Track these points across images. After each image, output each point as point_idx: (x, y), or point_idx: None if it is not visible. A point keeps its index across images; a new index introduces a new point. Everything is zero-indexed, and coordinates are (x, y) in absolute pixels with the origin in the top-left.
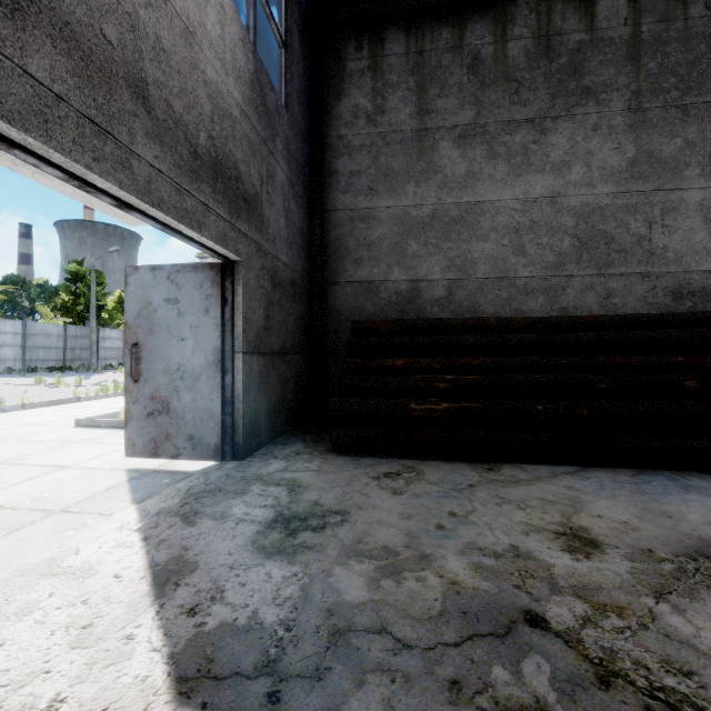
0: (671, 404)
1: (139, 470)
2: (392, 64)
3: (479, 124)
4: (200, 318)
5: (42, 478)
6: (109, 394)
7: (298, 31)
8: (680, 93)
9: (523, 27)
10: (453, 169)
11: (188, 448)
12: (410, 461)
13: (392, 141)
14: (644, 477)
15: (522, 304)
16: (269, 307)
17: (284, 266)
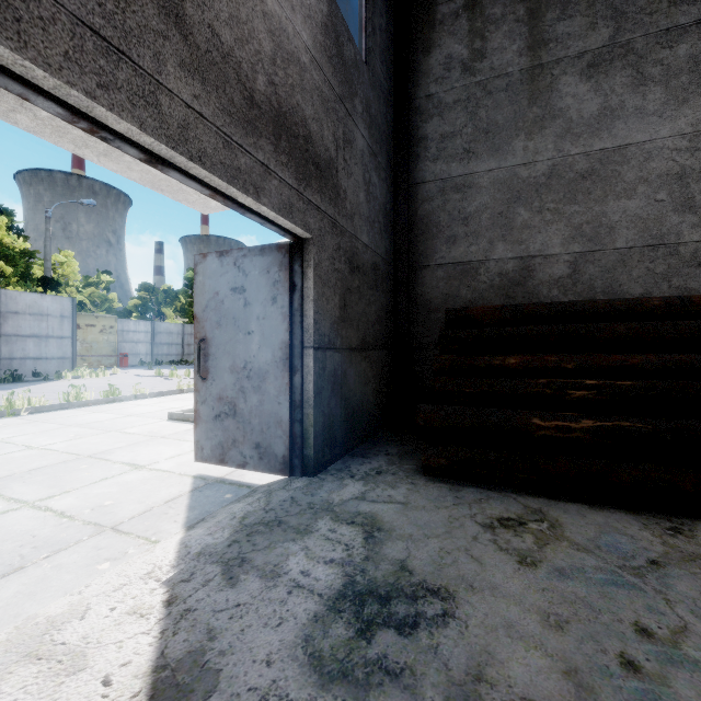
0: None
1: (205, 478)
2: None
3: (619, 44)
4: (267, 308)
5: (115, 479)
6: None
7: None
8: None
9: None
10: (580, 109)
11: (254, 457)
12: (534, 500)
13: (495, 89)
14: None
15: (690, 280)
16: (346, 294)
17: (365, 247)
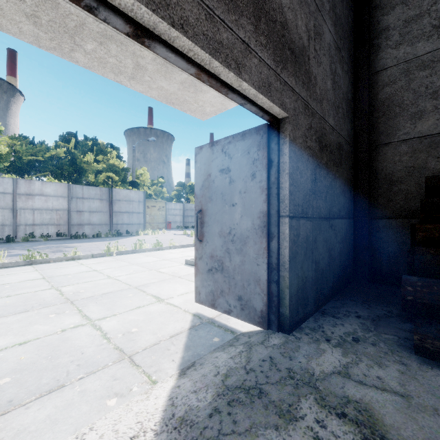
0: None
1: (201, 317)
2: None
3: None
4: (247, 183)
5: (144, 308)
6: None
7: None
8: None
9: None
10: None
11: (237, 307)
12: None
13: None
14: None
15: None
16: (316, 169)
17: (331, 129)
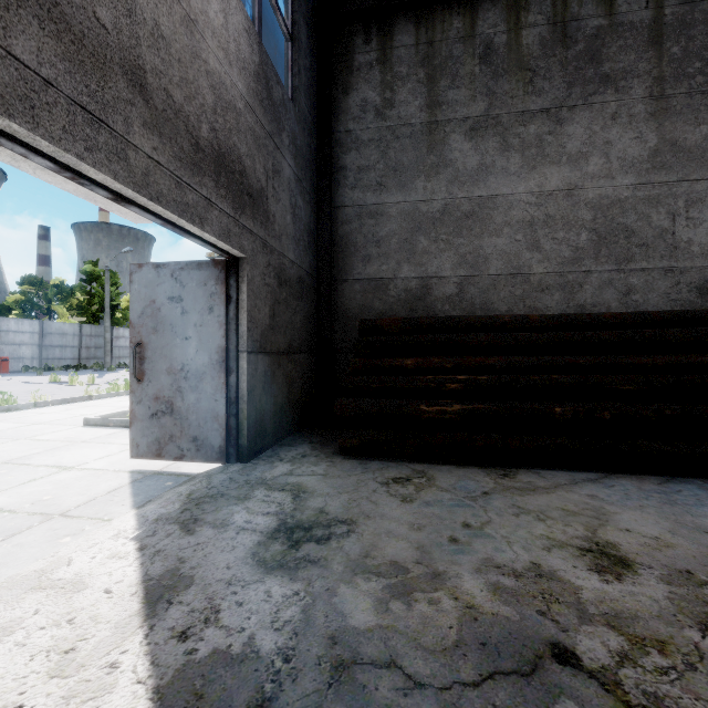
0: (701, 407)
1: (142, 472)
2: (401, 56)
3: (491, 116)
4: (204, 316)
5: (46, 479)
6: (120, 393)
7: (305, 24)
8: (706, 78)
9: (538, 13)
10: (465, 162)
11: (192, 449)
12: (420, 465)
13: (401, 135)
14: (673, 485)
15: (537, 302)
16: (275, 305)
17: (291, 263)
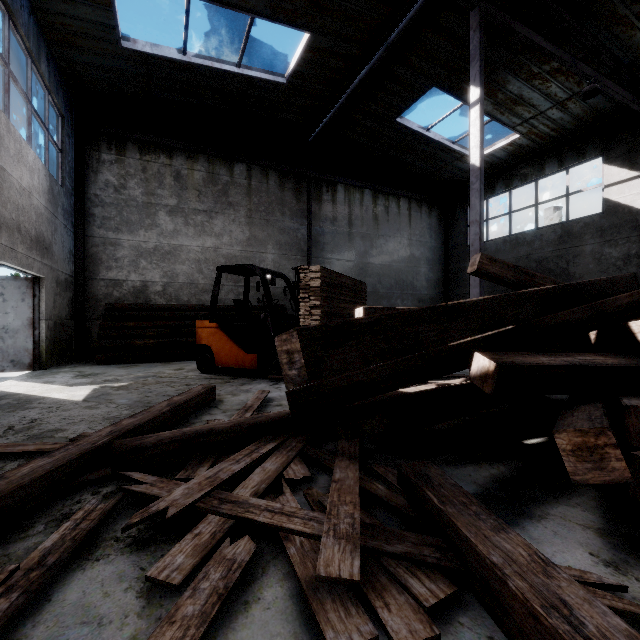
0: None
1: None
2: (131, 164)
3: (180, 207)
4: (19, 303)
5: None
6: None
7: (68, 138)
8: (266, 214)
9: (202, 166)
10: (167, 226)
11: (10, 366)
12: (135, 364)
13: (131, 205)
14: None
15: (202, 297)
16: (55, 296)
17: (62, 273)
